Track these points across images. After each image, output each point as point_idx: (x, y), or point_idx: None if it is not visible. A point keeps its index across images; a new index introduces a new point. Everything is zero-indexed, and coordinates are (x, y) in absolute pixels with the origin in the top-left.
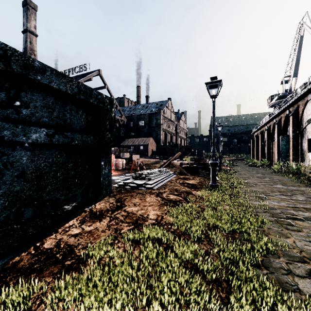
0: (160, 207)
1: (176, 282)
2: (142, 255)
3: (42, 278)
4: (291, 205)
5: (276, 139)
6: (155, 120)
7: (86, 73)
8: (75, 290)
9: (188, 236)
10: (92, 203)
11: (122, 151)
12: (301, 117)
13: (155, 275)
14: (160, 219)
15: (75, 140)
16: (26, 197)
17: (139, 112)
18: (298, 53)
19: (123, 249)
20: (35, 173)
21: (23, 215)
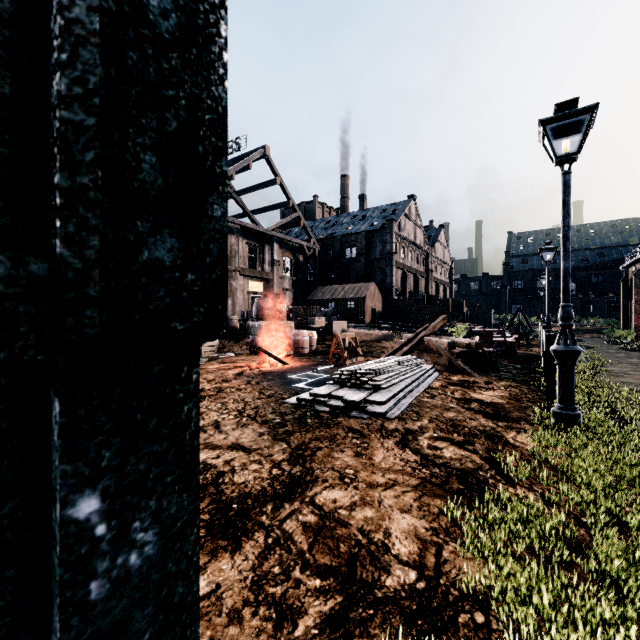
0: (420, 498)
1: None
2: None
3: None
4: None
5: None
6: (381, 245)
7: (240, 156)
8: None
9: None
10: None
11: (311, 314)
12: None
13: None
14: (434, 567)
15: None
16: None
17: (345, 231)
18: None
19: None
20: None
21: None
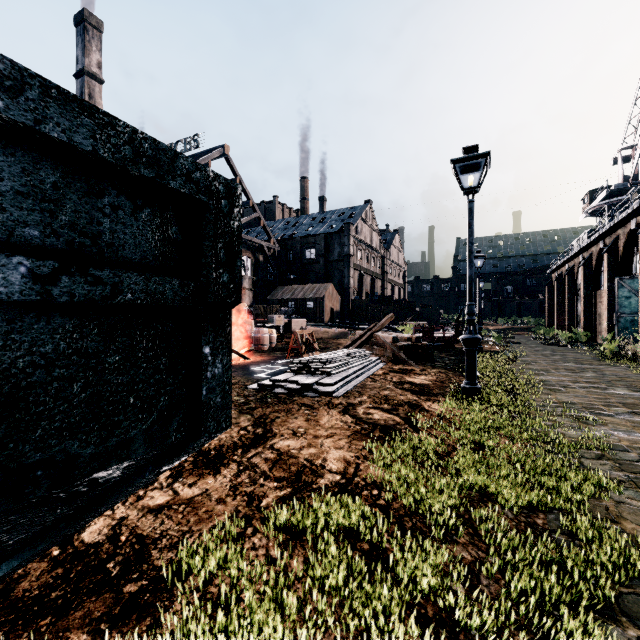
0: (351, 441)
1: None
2: (311, 575)
3: (62, 632)
4: None
5: (605, 284)
6: (339, 248)
7: (199, 154)
8: None
9: (421, 520)
10: (179, 455)
11: (271, 313)
12: None
13: None
14: (353, 473)
15: (126, 290)
16: None
17: (305, 232)
18: None
19: (264, 552)
20: None
21: None
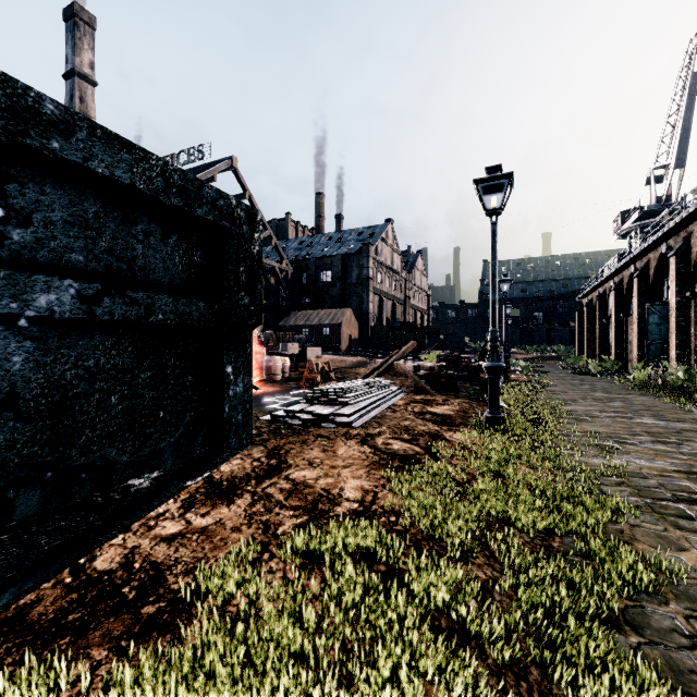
0: (369, 471)
1: (413, 670)
2: (328, 593)
3: (83, 649)
4: (681, 467)
5: (636, 311)
6: (357, 270)
7: (204, 166)
8: (159, 689)
9: (438, 544)
10: (202, 470)
11: (283, 340)
12: (696, 261)
13: (361, 650)
14: (371, 501)
15: (158, 311)
16: (22, 461)
17: (320, 253)
18: (687, 113)
19: (281, 575)
20: (47, 397)
21: (12, 511)
